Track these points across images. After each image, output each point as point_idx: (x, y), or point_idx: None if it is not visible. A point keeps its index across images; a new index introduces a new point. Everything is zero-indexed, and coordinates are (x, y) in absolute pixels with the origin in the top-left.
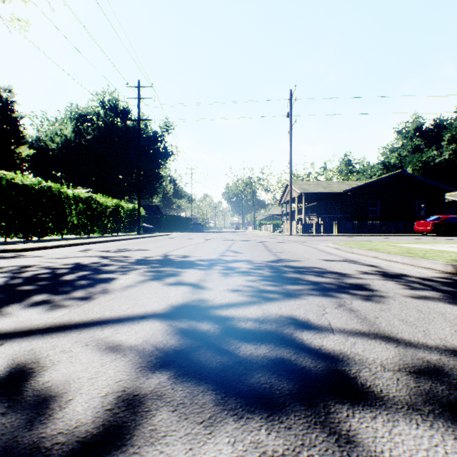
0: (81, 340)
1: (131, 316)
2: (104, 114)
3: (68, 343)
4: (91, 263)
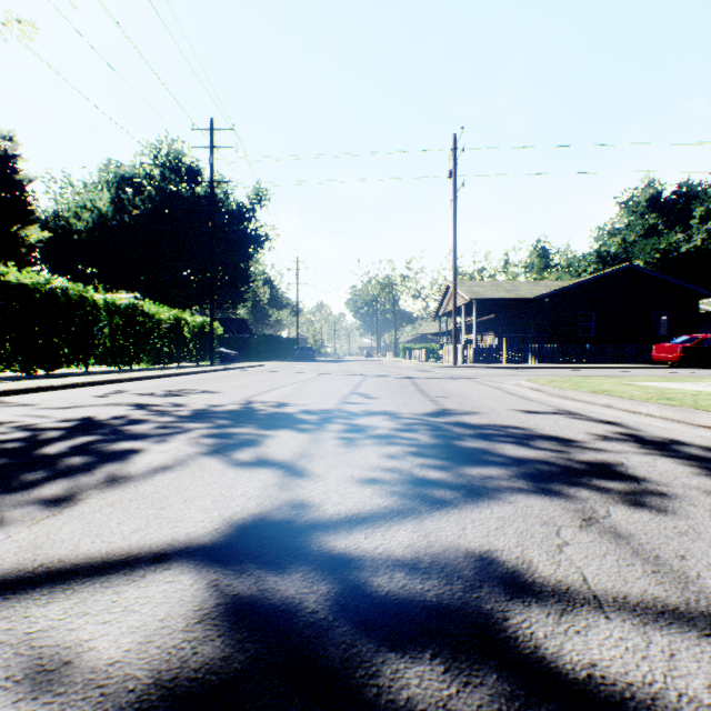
0: None
1: (132, 555)
2: (160, 176)
3: None
4: (111, 419)
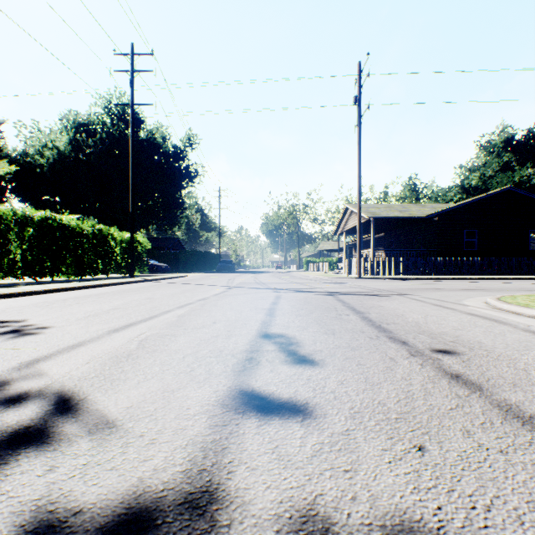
0: None
1: None
2: (110, 123)
3: None
4: None
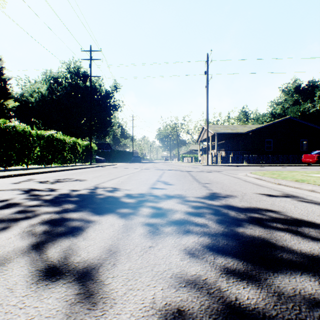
0: None
1: None
2: (70, 77)
3: None
4: None
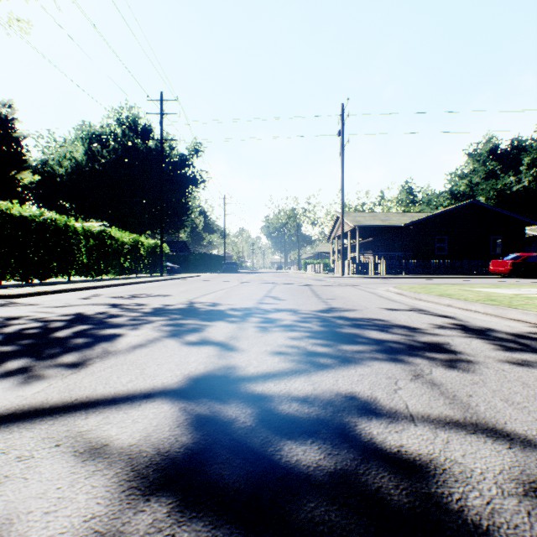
0: (51, 436)
1: (131, 394)
2: (122, 134)
3: (31, 441)
4: (96, 314)
